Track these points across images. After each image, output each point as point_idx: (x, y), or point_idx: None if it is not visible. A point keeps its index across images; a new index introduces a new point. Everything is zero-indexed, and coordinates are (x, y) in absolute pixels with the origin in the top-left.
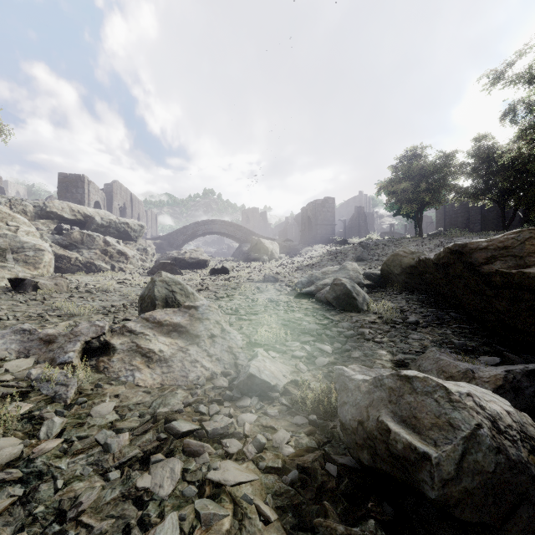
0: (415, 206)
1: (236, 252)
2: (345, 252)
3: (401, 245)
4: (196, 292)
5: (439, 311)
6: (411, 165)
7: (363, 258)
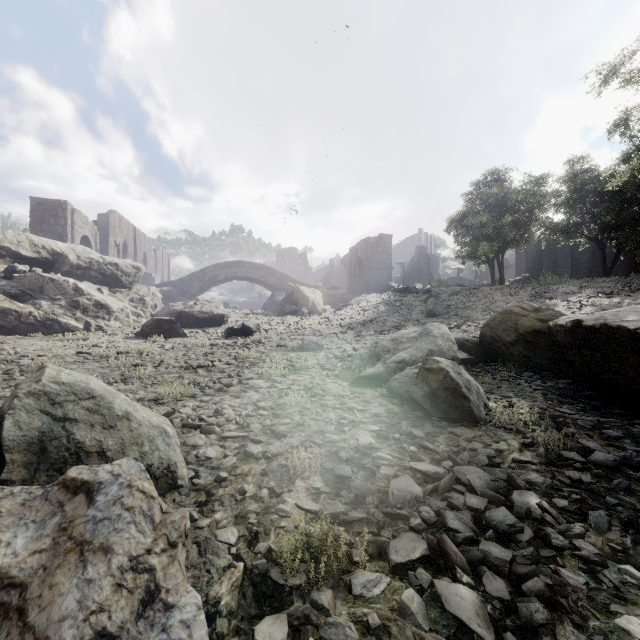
0: (497, 244)
1: (267, 303)
2: (408, 303)
3: (482, 295)
4: (193, 371)
5: (625, 423)
6: (492, 193)
7: (436, 313)
